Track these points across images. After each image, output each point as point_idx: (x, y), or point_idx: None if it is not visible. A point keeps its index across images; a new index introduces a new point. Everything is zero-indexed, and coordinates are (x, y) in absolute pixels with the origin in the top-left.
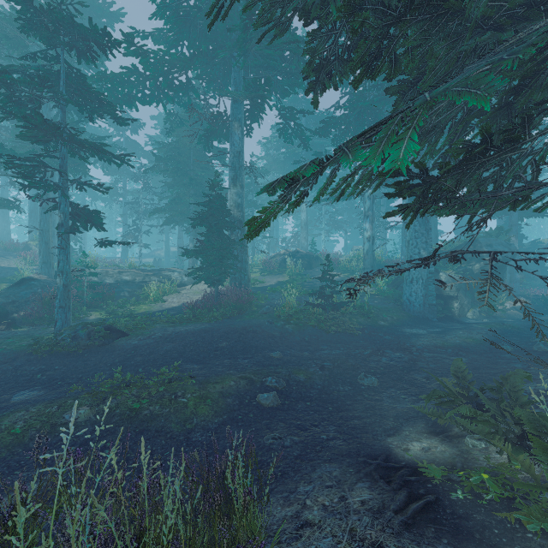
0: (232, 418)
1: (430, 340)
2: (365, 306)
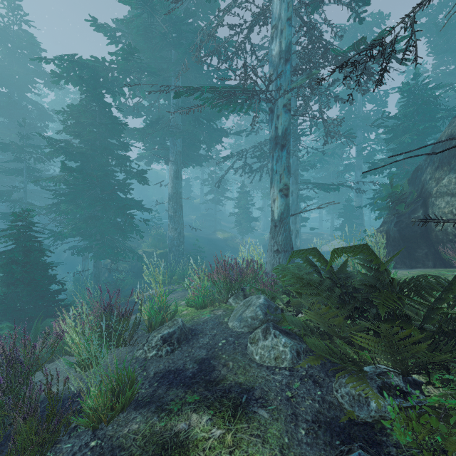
0: None
1: None
2: None
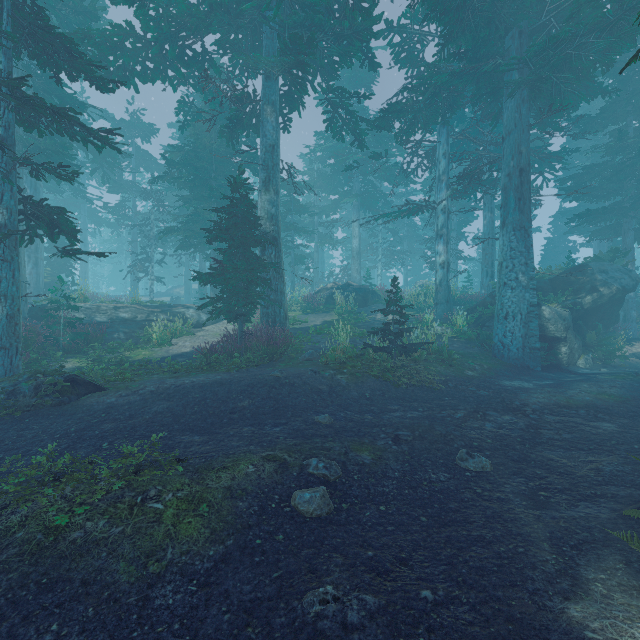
0: (243, 544)
1: (547, 396)
2: (444, 350)
